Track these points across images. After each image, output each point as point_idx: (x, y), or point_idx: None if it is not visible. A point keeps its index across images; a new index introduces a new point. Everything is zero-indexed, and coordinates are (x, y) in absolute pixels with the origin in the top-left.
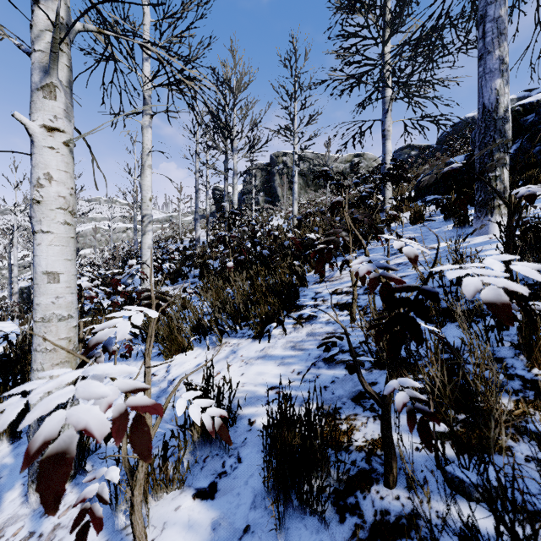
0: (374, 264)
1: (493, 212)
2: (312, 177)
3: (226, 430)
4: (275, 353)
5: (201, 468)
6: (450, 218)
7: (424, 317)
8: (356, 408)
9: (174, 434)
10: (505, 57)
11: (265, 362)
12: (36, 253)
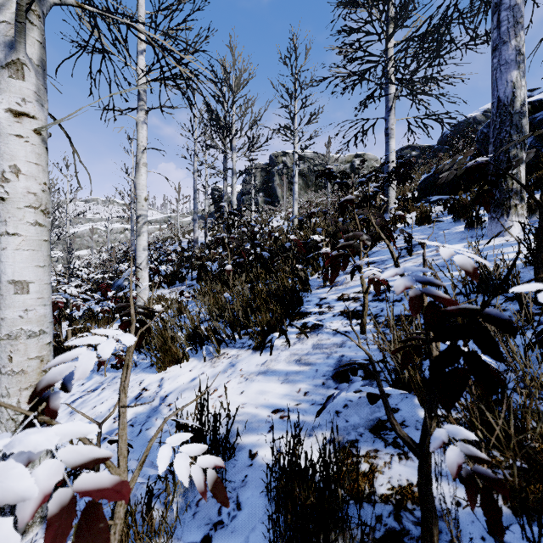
0: (413, 277)
1: (509, 213)
2: (312, 178)
3: (221, 486)
4: (279, 368)
5: (193, 515)
6: (460, 219)
7: (495, 355)
8: (376, 442)
9: (160, 477)
10: (522, 47)
11: (266, 378)
12: (1, 258)
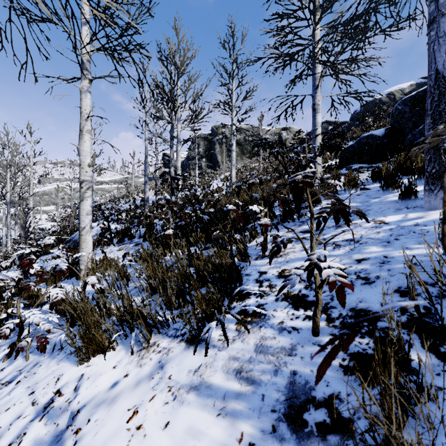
0: None
1: None
2: (247, 147)
3: None
4: (214, 383)
5: None
6: (388, 188)
7: None
8: None
9: None
10: None
11: (199, 400)
12: None
